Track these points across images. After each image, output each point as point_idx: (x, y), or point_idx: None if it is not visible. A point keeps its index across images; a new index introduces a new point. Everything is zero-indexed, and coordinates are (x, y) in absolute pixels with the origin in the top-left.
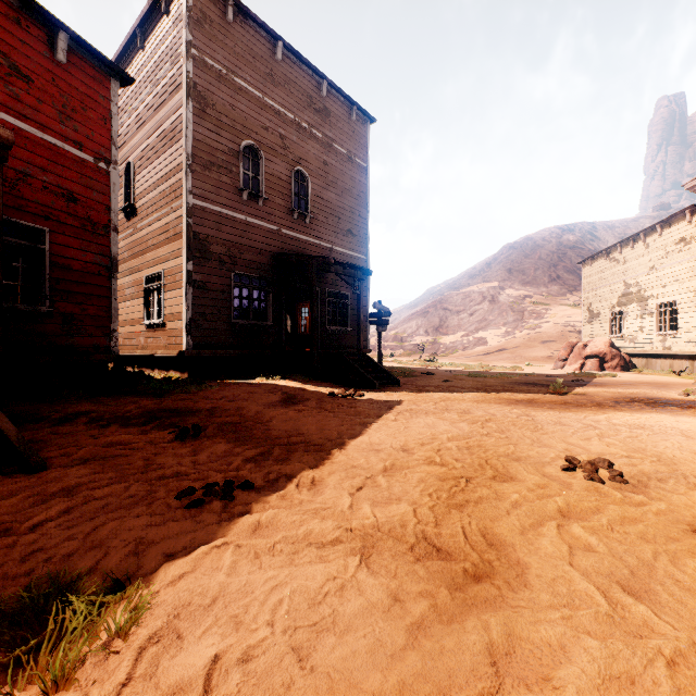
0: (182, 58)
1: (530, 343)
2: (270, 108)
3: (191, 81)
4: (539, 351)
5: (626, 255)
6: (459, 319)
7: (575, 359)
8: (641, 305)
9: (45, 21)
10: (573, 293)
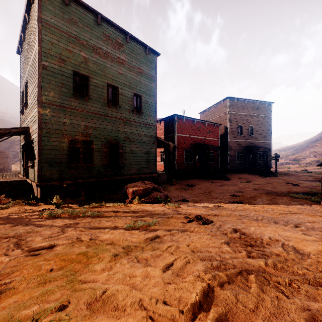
0: (227, 114)
1: None
2: (243, 115)
3: (229, 118)
4: None
5: None
6: None
7: None
8: None
9: (213, 123)
10: None
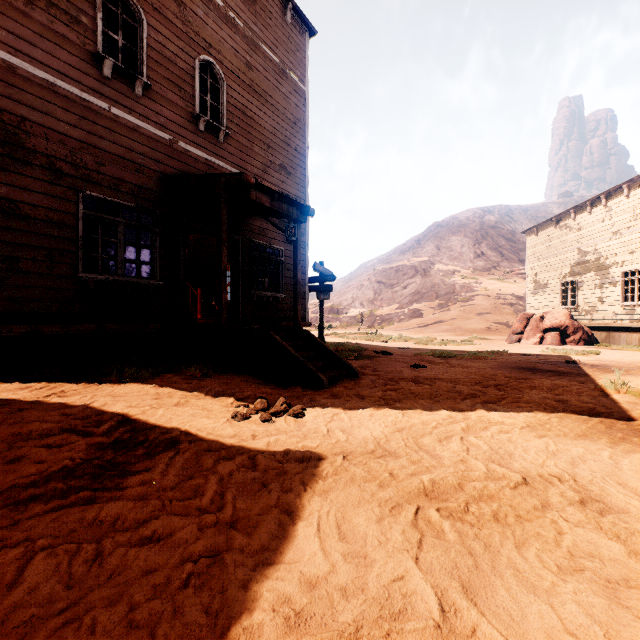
0: None
1: (466, 315)
2: None
3: None
4: (478, 323)
5: (582, 220)
6: (393, 292)
7: (533, 332)
8: (600, 273)
9: None
10: (497, 268)
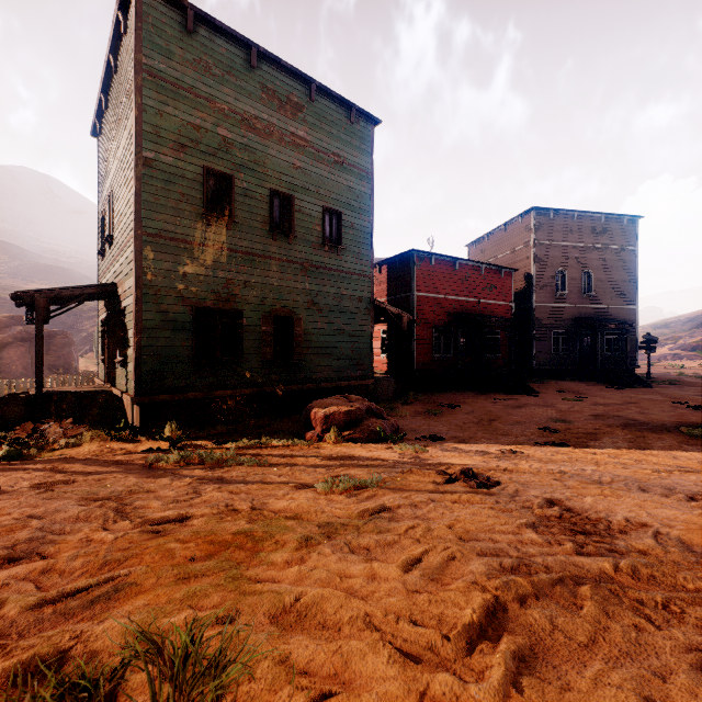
0: (530, 245)
1: None
2: (569, 247)
3: (535, 255)
4: None
5: None
6: None
7: None
8: None
9: (499, 268)
10: None
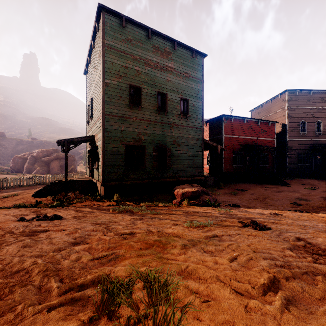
0: (285, 109)
1: None
2: (308, 109)
3: (288, 114)
4: None
5: None
6: None
7: None
8: None
9: (268, 121)
10: None
